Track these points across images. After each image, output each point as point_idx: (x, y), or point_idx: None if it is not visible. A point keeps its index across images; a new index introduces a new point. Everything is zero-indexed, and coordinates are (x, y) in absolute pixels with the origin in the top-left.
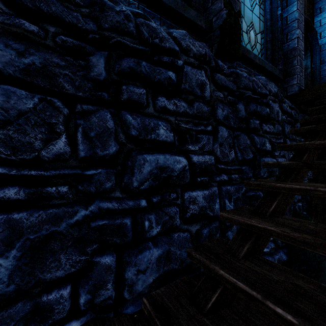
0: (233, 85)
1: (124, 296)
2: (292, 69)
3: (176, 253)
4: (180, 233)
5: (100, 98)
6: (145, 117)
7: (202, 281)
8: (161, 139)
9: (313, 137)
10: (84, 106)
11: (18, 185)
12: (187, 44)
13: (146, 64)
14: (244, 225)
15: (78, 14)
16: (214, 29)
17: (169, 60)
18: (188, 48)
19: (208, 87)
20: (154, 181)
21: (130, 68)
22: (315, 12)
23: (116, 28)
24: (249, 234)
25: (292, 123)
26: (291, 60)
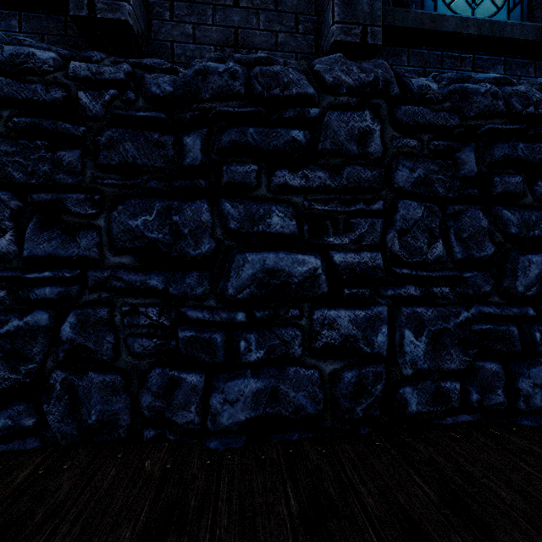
0: None
1: (516, 407)
2: None
3: None
4: None
5: (469, 195)
6: (521, 210)
7: None
8: None
9: None
10: (456, 207)
11: (411, 284)
12: None
13: (523, 145)
14: None
15: (444, 112)
16: None
17: None
18: None
19: None
20: (541, 287)
21: (504, 155)
22: None
23: (484, 113)
24: None
25: None
26: None
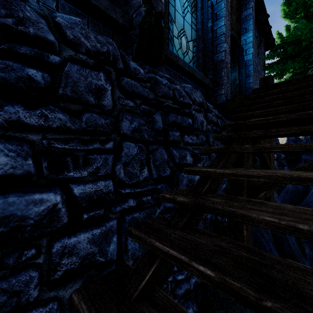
0: (149, 92)
1: None
2: (221, 79)
3: None
4: (37, 310)
5: None
6: None
7: None
8: None
9: (220, 159)
10: None
11: None
12: (75, 35)
13: None
14: None
15: None
16: (134, 26)
17: (32, 53)
18: (77, 40)
19: (109, 93)
20: None
21: None
22: (242, 32)
23: None
24: None
25: (218, 131)
26: (220, 71)
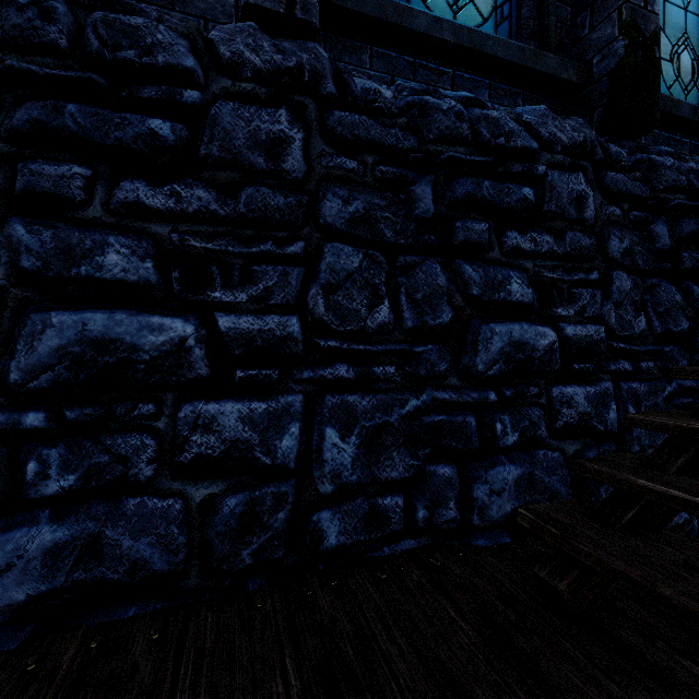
0: (642, 187)
1: (471, 523)
2: None
3: (543, 480)
4: (547, 451)
5: (425, 244)
6: (488, 266)
7: (607, 499)
8: (514, 299)
9: None
10: (408, 258)
11: (344, 362)
12: (550, 132)
13: (489, 184)
14: (675, 431)
15: (396, 129)
16: (597, 78)
17: (524, 169)
18: (552, 138)
19: (591, 201)
20: (505, 365)
21: (467, 194)
22: None
23: (445, 137)
24: (686, 444)
25: None
26: None
